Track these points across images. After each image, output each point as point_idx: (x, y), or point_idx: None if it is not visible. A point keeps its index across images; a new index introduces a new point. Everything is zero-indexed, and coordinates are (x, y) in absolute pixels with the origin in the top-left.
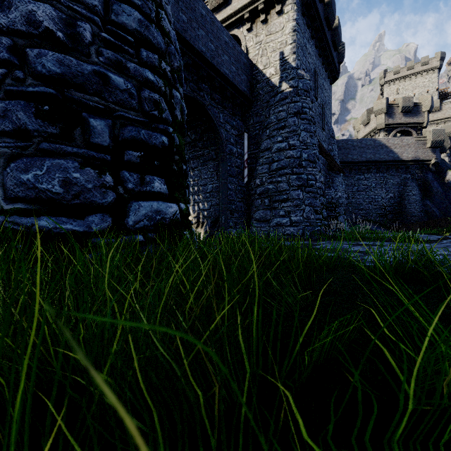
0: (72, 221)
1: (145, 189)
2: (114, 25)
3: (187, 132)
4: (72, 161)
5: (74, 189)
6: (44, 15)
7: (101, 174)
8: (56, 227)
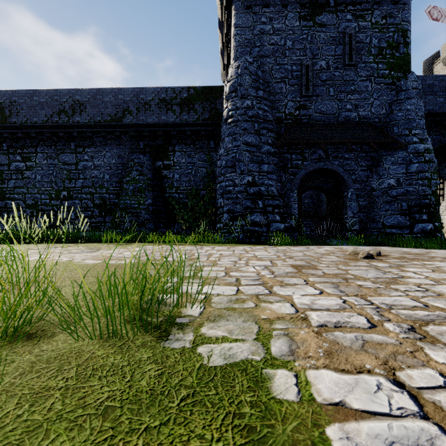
0: (399, 230)
1: (420, 220)
2: (409, 172)
3: (445, 159)
4: (398, 215)
5: (398, 222)
6: (391, 182)
7: (405, 217)
8: (396, 232)
